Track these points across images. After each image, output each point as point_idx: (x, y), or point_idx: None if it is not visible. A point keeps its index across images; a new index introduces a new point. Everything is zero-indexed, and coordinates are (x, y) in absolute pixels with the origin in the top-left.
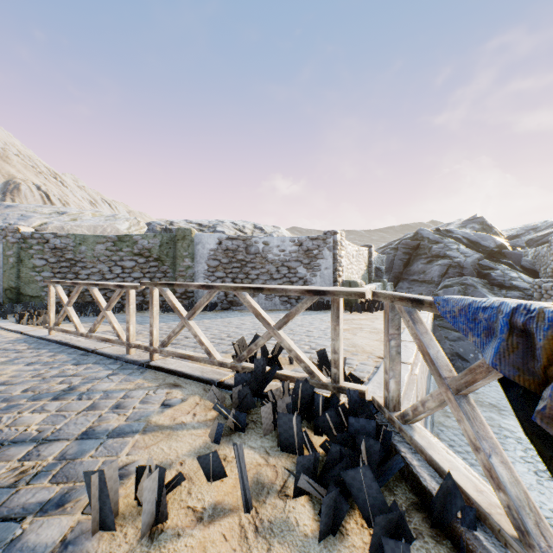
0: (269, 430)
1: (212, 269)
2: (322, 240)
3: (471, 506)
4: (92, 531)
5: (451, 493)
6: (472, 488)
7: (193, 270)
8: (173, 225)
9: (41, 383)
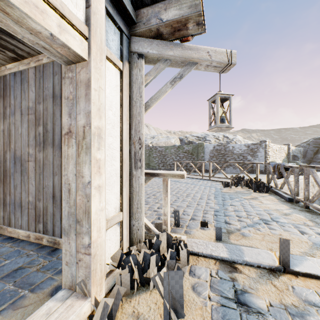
0: (243, 186)
1: (211, 157)
2: (259, 144)
3: (271, 186)
4: (223, 187)
5: (269, 185)
6: (273, 186)
7: (204, 157)
8: (187, 138)
9: (191, 180)
